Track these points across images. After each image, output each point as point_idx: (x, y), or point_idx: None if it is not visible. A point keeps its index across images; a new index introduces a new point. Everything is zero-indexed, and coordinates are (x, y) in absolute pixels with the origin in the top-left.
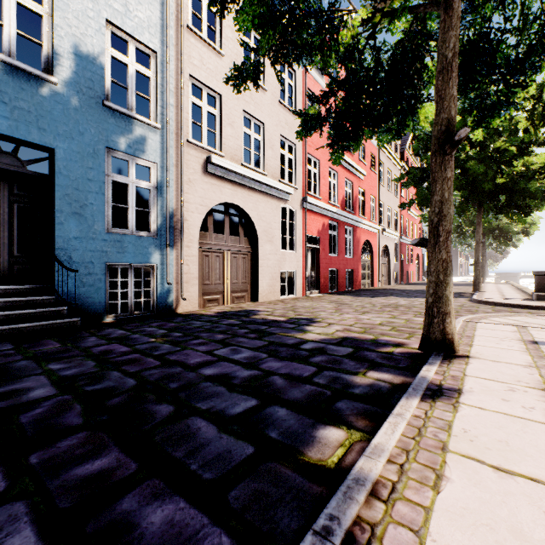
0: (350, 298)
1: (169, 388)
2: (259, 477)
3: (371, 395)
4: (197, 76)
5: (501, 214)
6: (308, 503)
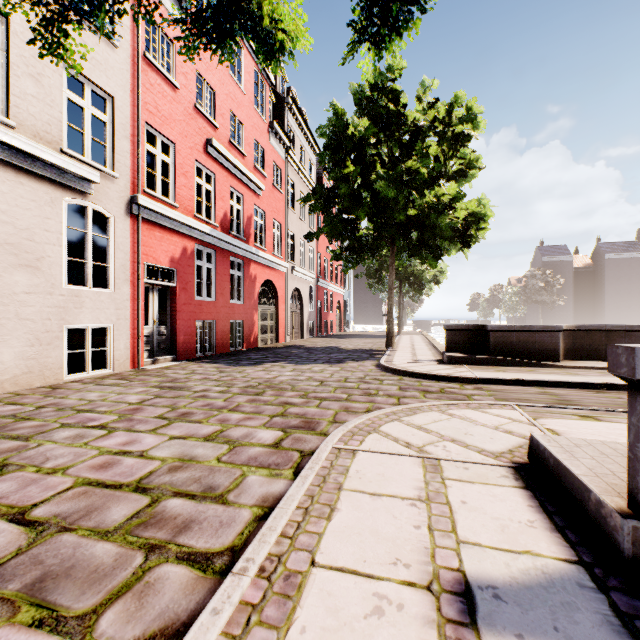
0: (212, 370)
1: None
2: None
3: None
4: None
5: (413, 254)
6: None
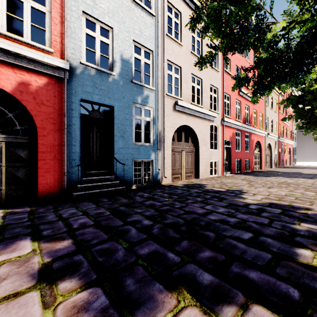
0: (252, 177)
1: (201, 224)
2: (283, 266)
3: (312, 236)
4: (170, 59)
5: None
6: (316, 279)
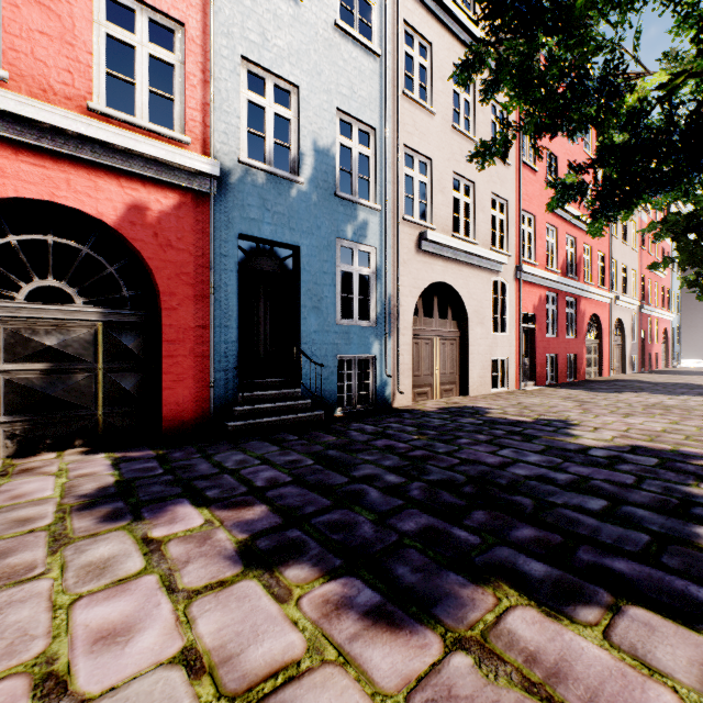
0: (585, 393)
1: (501, 483)
2: (675, 554)
3: None
4: (410, 144)
5: None
6: None
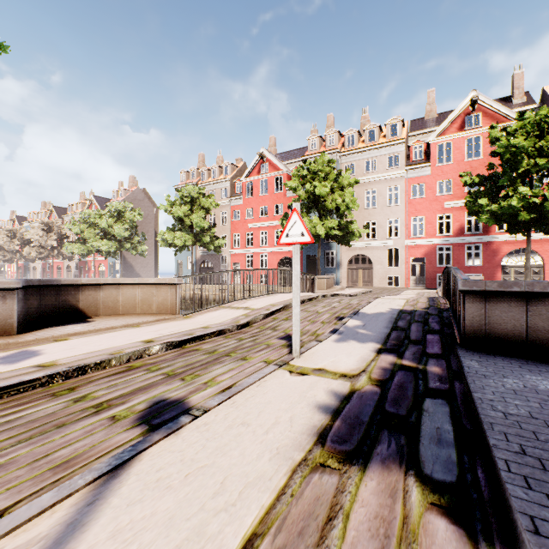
0: (410, 288)
1: None
2: None
3: None
4: None
5: (525, 229)
6: None
